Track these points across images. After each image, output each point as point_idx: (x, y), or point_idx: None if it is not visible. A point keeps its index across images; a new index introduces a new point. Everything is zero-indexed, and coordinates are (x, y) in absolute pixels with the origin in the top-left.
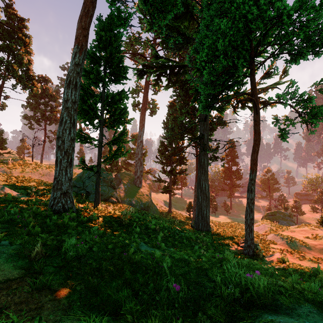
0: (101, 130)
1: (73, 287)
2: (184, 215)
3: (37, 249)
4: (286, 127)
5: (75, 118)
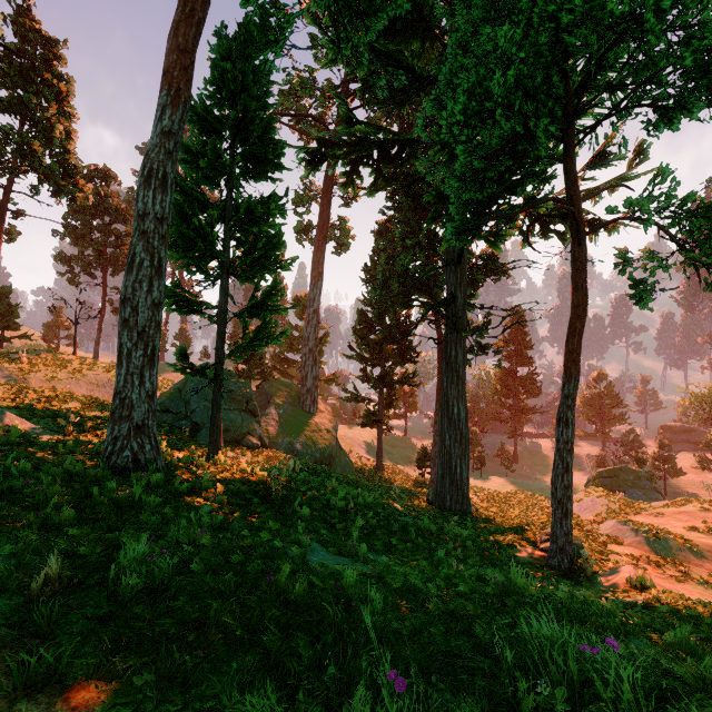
0: (223, 284)
1: (128, 679)
2: (412, 475)
3: (47, 569)
4: (650, 275)
5: (163, 257)
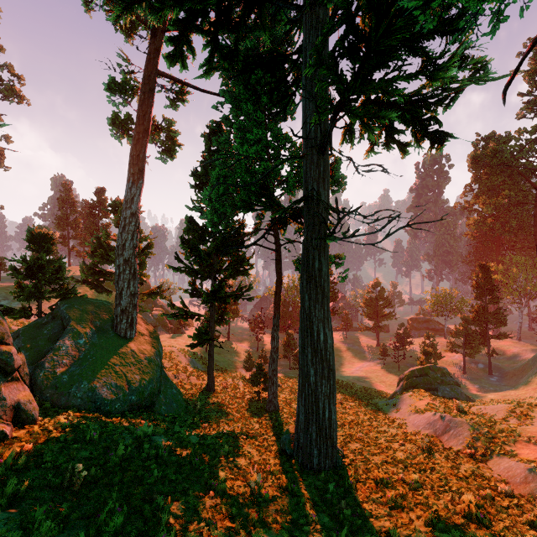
0: None
1: None
2: (243, 388)
3: None
4: None
5: None
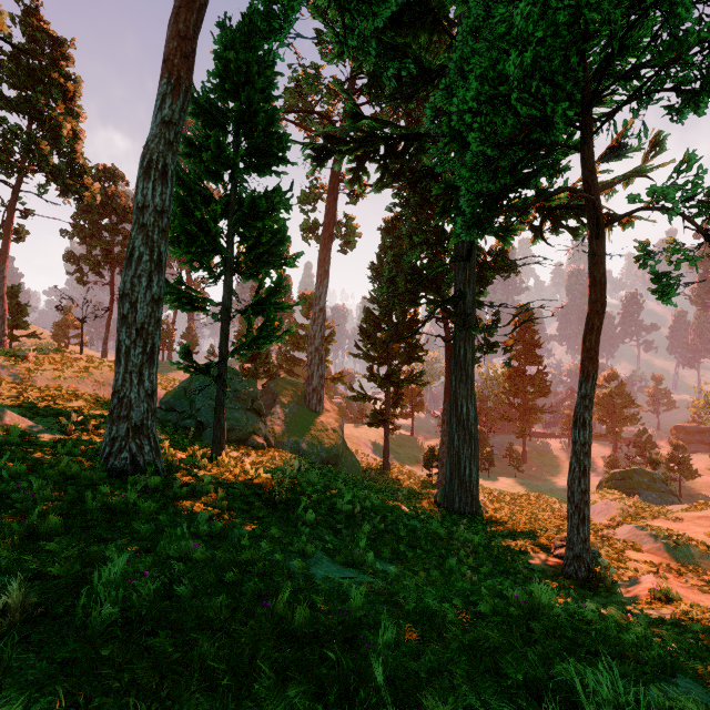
0: (227, 281)
1: None
2: (419, 475)
3: (7, 597)
4: (674, 268)
5: (163, 251)
